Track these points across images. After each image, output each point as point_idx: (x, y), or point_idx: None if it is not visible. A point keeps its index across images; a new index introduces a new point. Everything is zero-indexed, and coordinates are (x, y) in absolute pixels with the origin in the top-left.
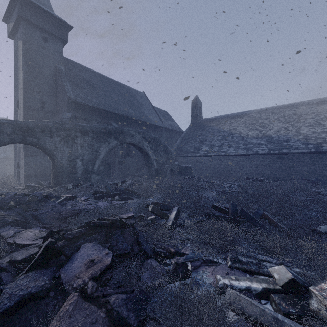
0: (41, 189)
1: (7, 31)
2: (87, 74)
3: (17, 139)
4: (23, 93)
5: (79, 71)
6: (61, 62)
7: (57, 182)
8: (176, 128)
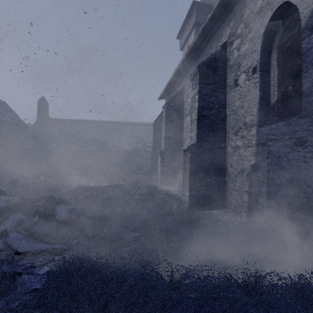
0: None
1: None
2: None
3: None
4: None
5: None
6: None
7: None
8: (19, 122)
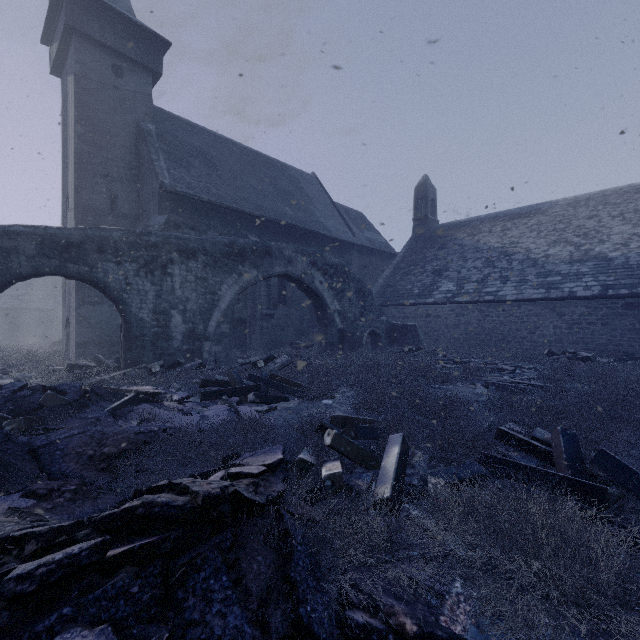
0: (98, 372)
1: (50, 62)
2: (201, 140)
3: (48, 266)
4: (75, 179)
5: (185, 133)
6: (148, 115)
7: (132, 358)
8: (381, 246)
